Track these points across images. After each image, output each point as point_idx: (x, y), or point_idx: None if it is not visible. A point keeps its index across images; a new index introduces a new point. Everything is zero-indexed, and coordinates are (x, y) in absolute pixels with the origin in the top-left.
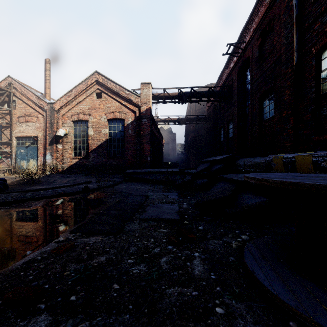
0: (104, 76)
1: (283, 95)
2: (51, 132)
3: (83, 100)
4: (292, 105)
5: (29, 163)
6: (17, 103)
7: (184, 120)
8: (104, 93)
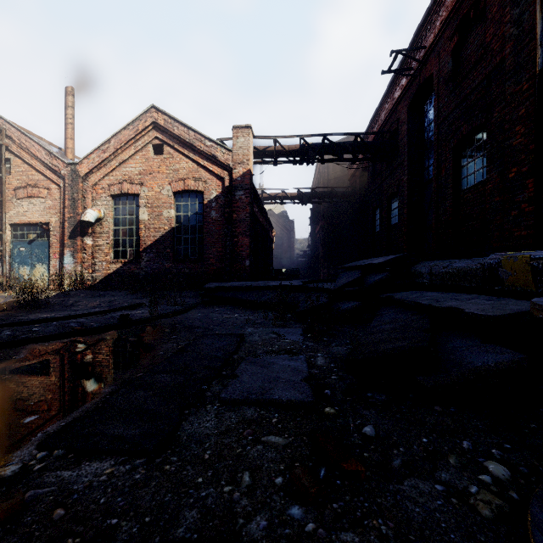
0: (167, 115)
1: (510, 136)
2: (73, 215)
3: (130, 159)
4: (530, 155)
5: (35, 271)
6: (13, 164)
7: (310, 196)
8: (168, 145)
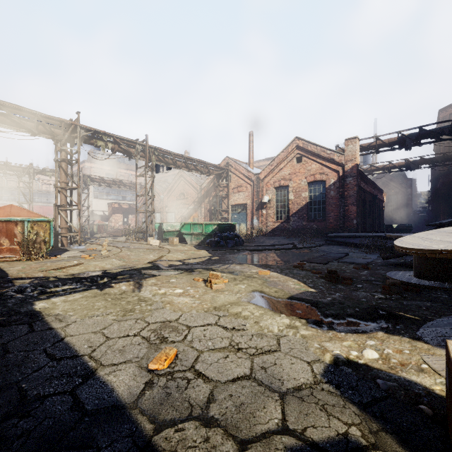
0: (304, 140)
1: None
2: (257, 199)
3: (284, 167)
4: None
5: (240, 227)
6: (232, 177)
7: (418, 163)
8: (304, 156)
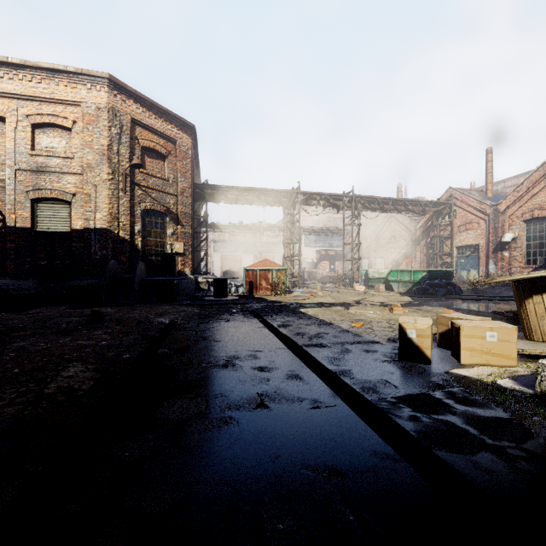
0: None
1: None
2: (494, 238)
3: (540, 191)
4: None
5: (470, 274)
6: (457, 212)
7: None
8: None
